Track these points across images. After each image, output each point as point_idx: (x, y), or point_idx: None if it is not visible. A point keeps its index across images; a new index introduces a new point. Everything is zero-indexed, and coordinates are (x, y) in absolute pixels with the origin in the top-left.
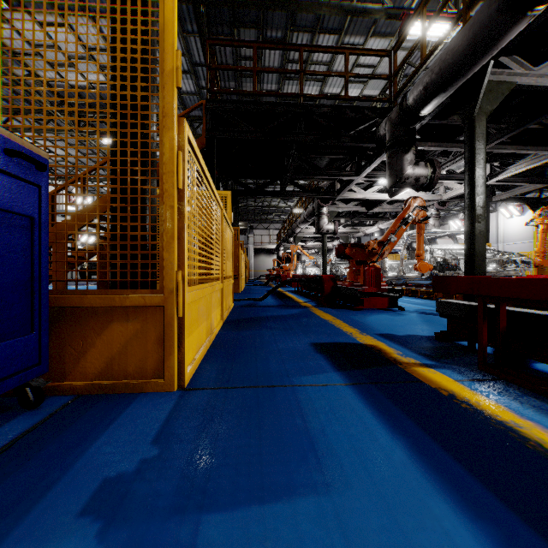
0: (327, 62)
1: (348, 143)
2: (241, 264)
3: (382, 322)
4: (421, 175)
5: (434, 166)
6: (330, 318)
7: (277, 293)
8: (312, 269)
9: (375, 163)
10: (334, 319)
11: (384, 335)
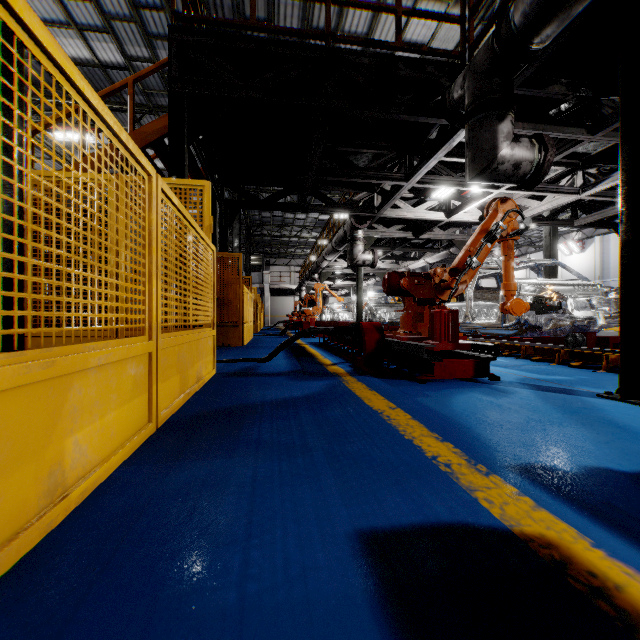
0: (363, 36)
1: (401, 115)
2: (246, 306)
3: (488, 416)
4: (524, 158)
5: (544, 144)
6: (384, 404)
7: (295, 347)
8: (343, 314)
9: (436, 158)
10: (392, 409)
11: (531, 472)
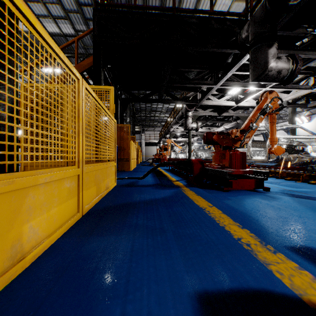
0: None
1: (213, 48)
2: (132, 151)
3: (267, 212)
4: (283, 67)
5: (295, 59)
6: (205, 204)
7: (157, 171)
8: (181, 155)
9: (231, 72)
10: (210, 207)
11: (303, 252)
